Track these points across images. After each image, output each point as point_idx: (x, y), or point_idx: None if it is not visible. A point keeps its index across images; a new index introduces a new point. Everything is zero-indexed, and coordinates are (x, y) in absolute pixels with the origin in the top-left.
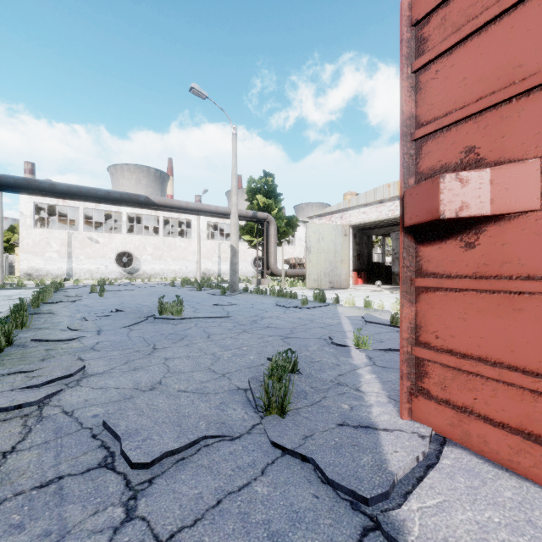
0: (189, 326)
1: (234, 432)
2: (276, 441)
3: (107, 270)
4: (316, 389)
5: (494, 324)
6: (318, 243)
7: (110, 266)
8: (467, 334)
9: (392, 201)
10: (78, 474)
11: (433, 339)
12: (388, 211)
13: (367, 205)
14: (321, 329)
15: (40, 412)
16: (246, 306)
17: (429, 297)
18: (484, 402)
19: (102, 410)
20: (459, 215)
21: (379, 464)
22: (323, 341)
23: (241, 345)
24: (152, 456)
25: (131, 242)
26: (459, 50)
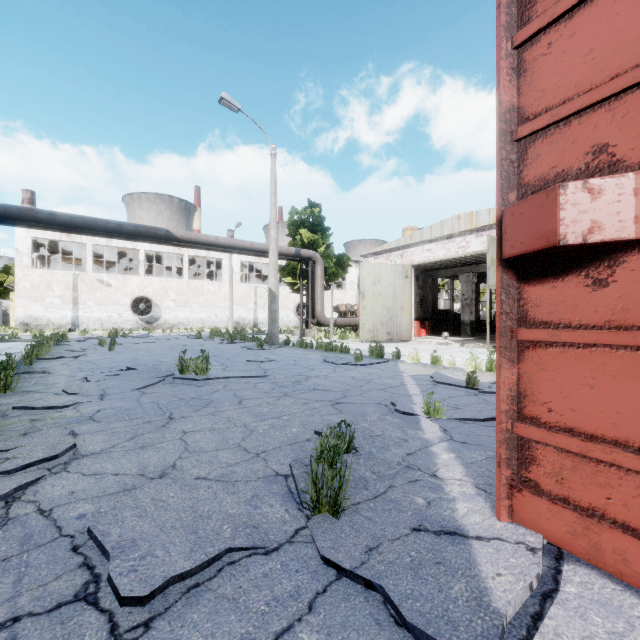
0: (216, 388)
1: (270, 541)
2: (328, 556)
3: (121, 319)
4: (379, 476)
5: (638, 394)
6: (373, 286)
7: (124, 314)
8: (595, 407)
9: (463, 237)
10: (42, 613)
11: (543, 412)
12: (457, 248)
13: (432, 241)
14: (380, 391)
15: (6, 510)
16: (288, 363)
17: (538, 355)
18: (623, 504)
19: (92, 507)
20: (588, 240)
21: (478, 596)
22: (385, 408)
23: (281, 414)
24: (151, 584)
25: (150, 285)
26: (583, 11)
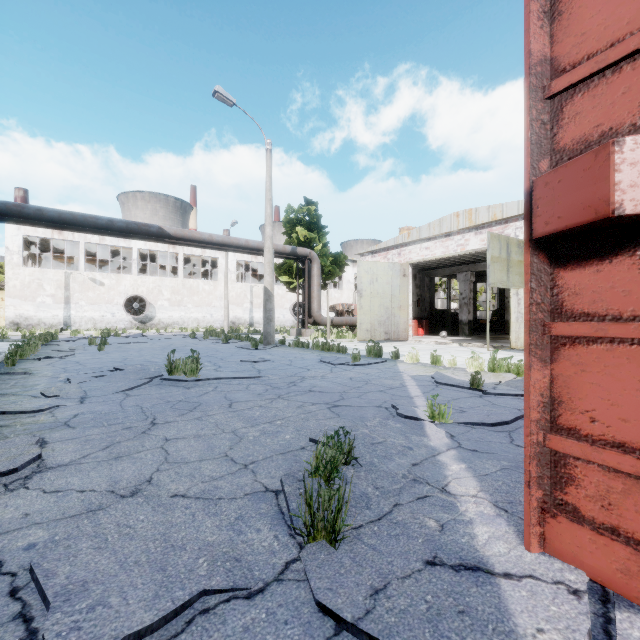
0: (206, 390)
1: (254, 579)
2: (325, 602)
3: (114, 319)
4: (383, 491)
5: None
6: (371, 285)
7: (118, 313)
8: None
9: (461, 234)
10: None
11: (584, 422)
12: (456, 246)
13: (430, 239)
14: (380, 393)
15: None
16: (283, 363)
17: (578, 353)
18: None
19: (46, 534)
20: None
21: None
22: (385, 411)
23: (274, 418)
24: None
25: (144, 285)
26: None
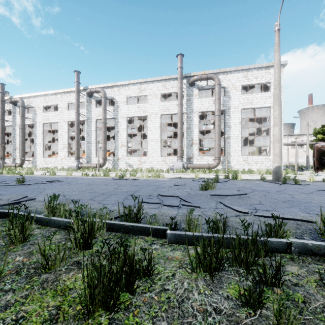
0: None
1: None
2: None
3: None
4: None
5: None
6: None
7: None
8: None
9: None
10: None
11: None
12: None
13: None
14: None
15: None
16: None
17: None
18: None
19: None
20: None
21: None
22: None
23: None
24: None
25: None
26: None
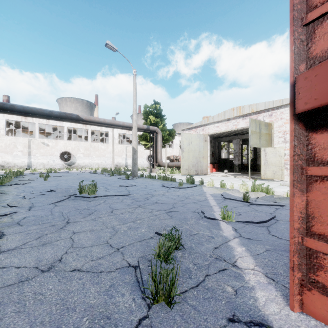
0: (99, 202)
1: None
2: None
3: (54, 163)
4: (198, 266)
5: None
6: (188, 146)
7: (56, 160)
8: None
9: (235, 119)
10: None
11: None
12: (232, 125)
13: (219, 122)
14: (194, 204)
15: None
16: (142, 187)
17: (326, 187)
18: None
19: None
20: None
21: None
22: (197, 214)
23: (136, 219)
24: None
25: (70, 145)
26: None
